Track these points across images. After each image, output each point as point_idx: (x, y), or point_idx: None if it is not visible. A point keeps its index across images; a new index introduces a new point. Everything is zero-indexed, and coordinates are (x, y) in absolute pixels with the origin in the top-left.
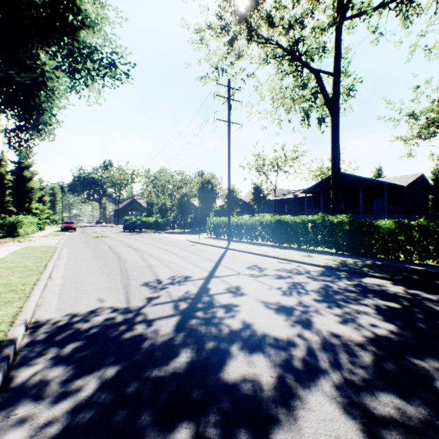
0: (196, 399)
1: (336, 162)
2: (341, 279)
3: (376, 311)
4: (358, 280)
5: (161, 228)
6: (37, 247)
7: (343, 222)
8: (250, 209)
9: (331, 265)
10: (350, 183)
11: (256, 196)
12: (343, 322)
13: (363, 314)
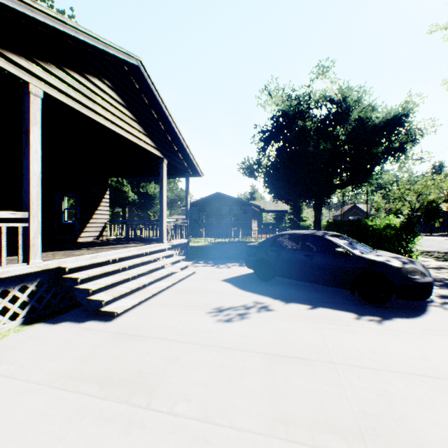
0: None
1: None
2: None
3: None
4: None
5: None
6: None
7: None
8: None
9: None
10: None
11: None
12: None
13: None
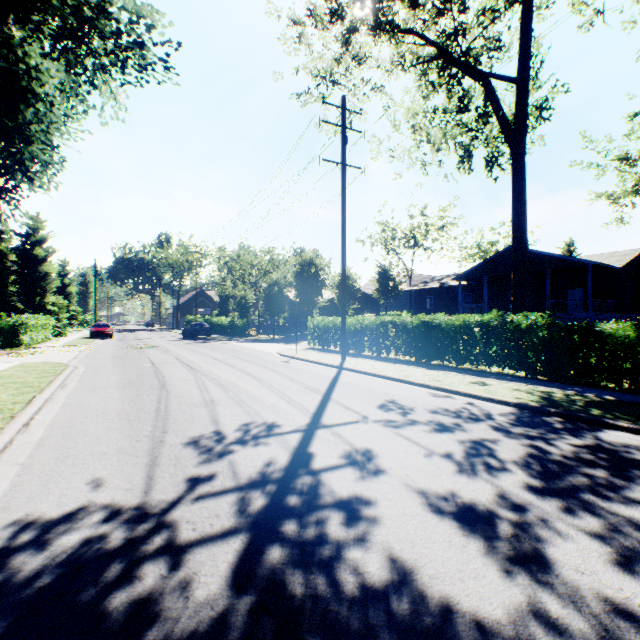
0: None
1: (520, 226)
2: (558, 433)
3: None
4: (592, 437)
5: (239, 333)
6: (37, 364)
7: (539, 325)
8: (373, 305)
9: (528, 402)
10: (532, 264)
11: (383, 285)
12: (621, 560)
13: None
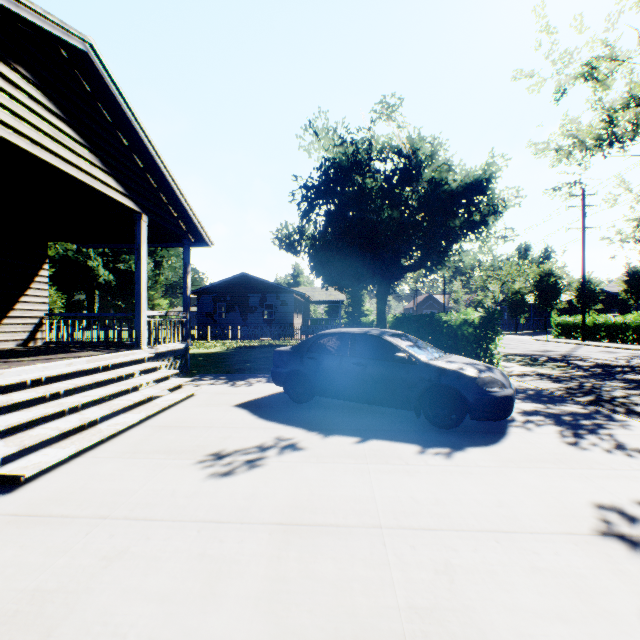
0: (576, 360)
1: None
2: None
3: None
4: None
5: None
6: None
7: None
8: (621, 304)
9: None
10: None
11: (632, 286)
12: None
13: None
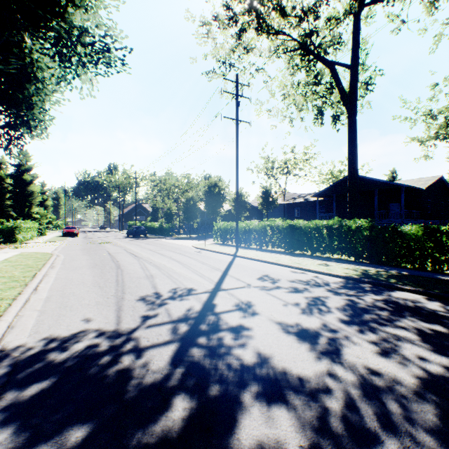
0: None
1: (353, 162)
2: (366, 293)
3: (420, 337)
4: (387, 295)
5: (166, 233)
6: (32, 254)
7: (363, 227)
8: (258, 214)
9: (352, 275)
10: (365, 186)
11: (265, 200)
12: (382, 353)
13: (405, 341)
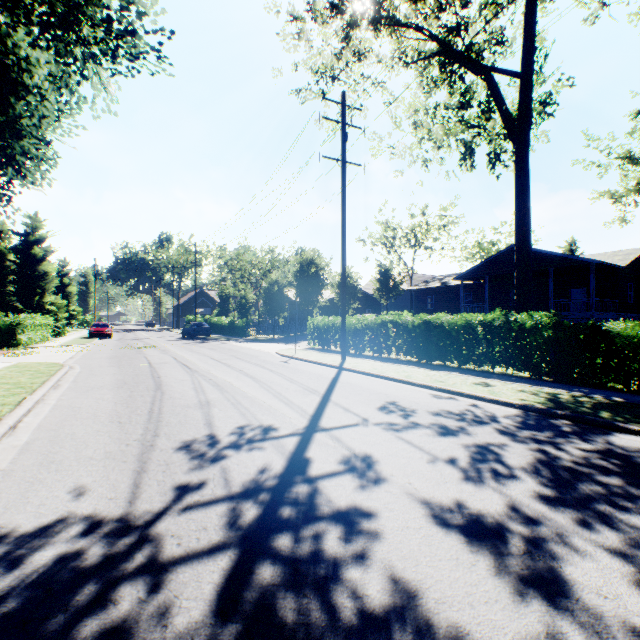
0: None
1: (524, 223)
2: (567, 437)
3: None
4: (603, 441)
5: (239, 333)
6: (32, 365)
7: (544, 325)
8: (373, 304)
9: (534, 404)
10: (534, 263)
11: (384, 284)
12: None
13: None
